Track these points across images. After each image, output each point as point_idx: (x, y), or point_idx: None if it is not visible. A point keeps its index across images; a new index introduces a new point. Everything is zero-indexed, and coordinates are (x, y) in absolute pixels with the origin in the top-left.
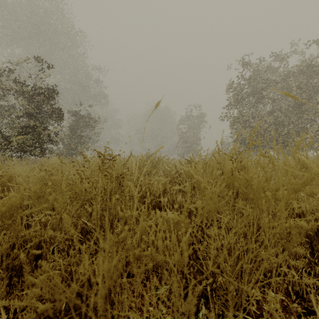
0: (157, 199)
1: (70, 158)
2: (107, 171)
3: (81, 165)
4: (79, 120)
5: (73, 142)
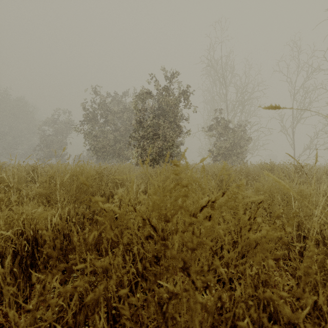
0: None
1: None
2: None
3: None
4: None
5: None
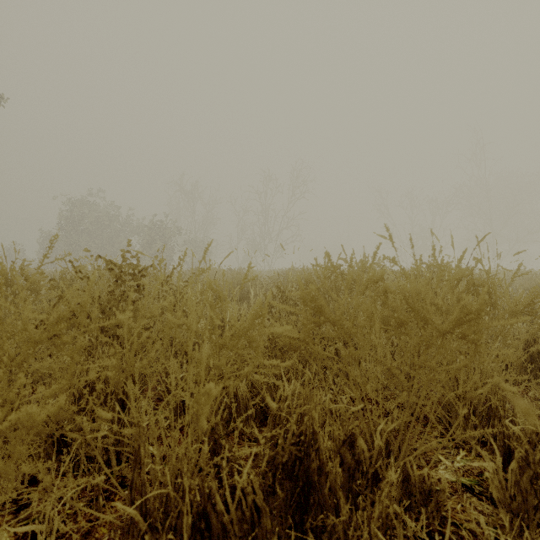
0: None
1: None
2: None
3: None
4: None
5: None
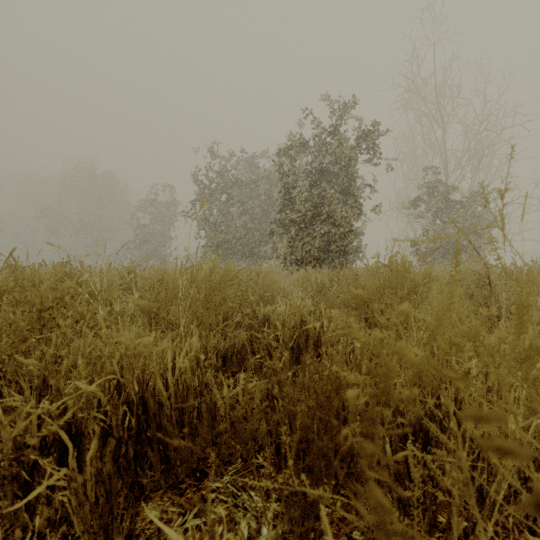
0: None
1: None
2: None
3: None
4: None
5: None
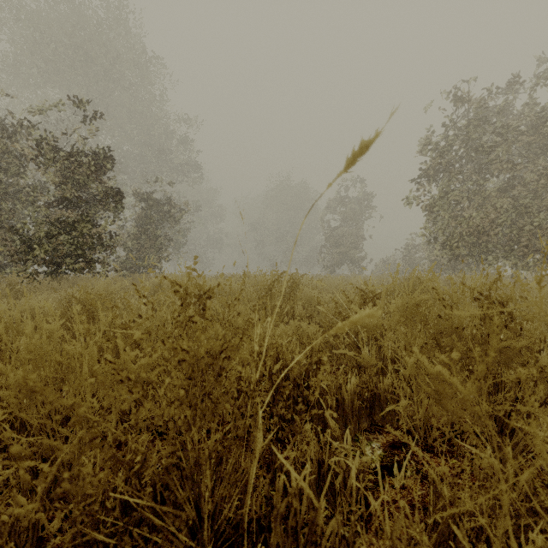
0: (314, 411)
1: (136, 275)
2: (185, 350)
3: (154, 290)
4: (154, 208)
5: (142, 246)
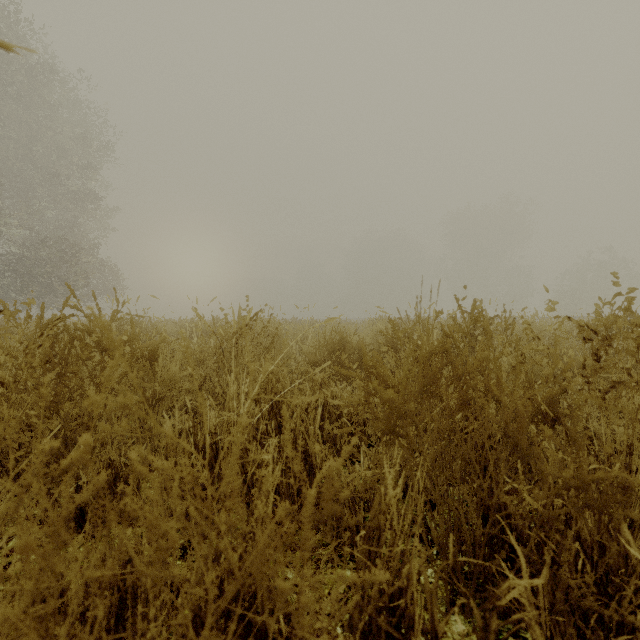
0: None
1: None
2: None
3: None
4: None
5: None
